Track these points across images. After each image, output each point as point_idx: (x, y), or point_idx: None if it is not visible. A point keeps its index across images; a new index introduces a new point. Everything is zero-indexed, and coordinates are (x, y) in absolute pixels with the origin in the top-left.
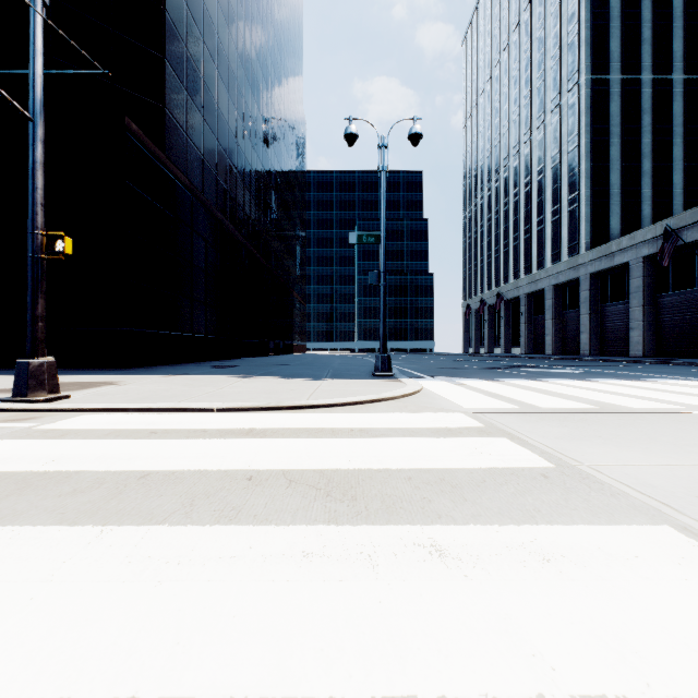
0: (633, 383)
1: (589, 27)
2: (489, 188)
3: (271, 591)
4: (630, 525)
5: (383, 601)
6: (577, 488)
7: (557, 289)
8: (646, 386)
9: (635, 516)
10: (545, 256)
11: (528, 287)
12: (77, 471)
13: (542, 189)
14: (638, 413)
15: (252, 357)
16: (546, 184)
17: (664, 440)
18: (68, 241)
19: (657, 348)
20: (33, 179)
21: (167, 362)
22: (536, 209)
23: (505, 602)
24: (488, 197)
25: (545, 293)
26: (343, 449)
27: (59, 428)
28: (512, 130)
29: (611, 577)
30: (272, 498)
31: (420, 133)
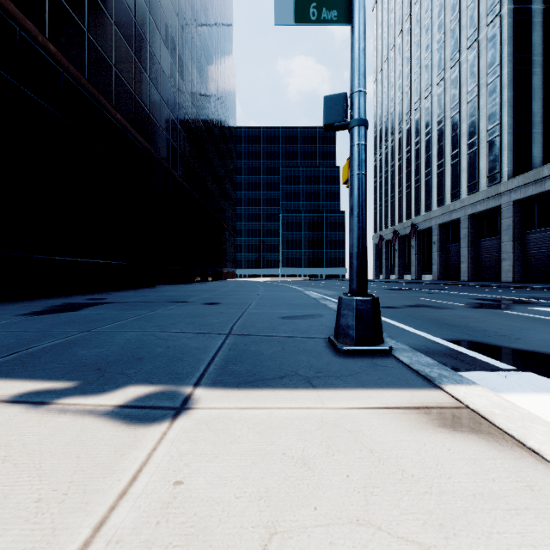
0: None
1: None
2: (399, 131)
3: None
4: None
5: None
6: None
7: (473, 218)
8: None
9: None
10: (461, 188)
11: (441, 218)
12: None
13: (457, 124)
14: None
15: (173, 284)
16: (462, 119)
17: None
18: None
19: None
20: None
21: None
22: (449, 144)
23: None
24: (398, 140)
25: (461, 223)
26: None
27: None
28: (423, 74)
29: None
30: None
31: None
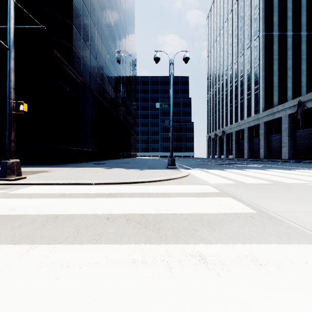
0: (286, 171)
1: (264, 11)
2: (218, 83)
3: (115, 284)
4: (299, 244)
5: (175, 290)
6: (269, 223)
7: (249, 129)
8: (292, 173)
9: (300, 239)
10: (244, 114)
11: (236, 128)
12: (24, 214)
13: (242, 84)
14: (291, 185)
15: (112, 159)
16: (244, 82)
17: (306, 198)
18: (25, 105)
19: (294, 155)
20: (9, 76)
21: (73, 162)
22: (240, 93)
23: (241, 291)
24: (218, 88)
25: (244, 131)
26: (153, 203)
27: (19, 192)
28: (229, 57)
29: (295, 275)
30: (118, 229)
31: (188, 57)
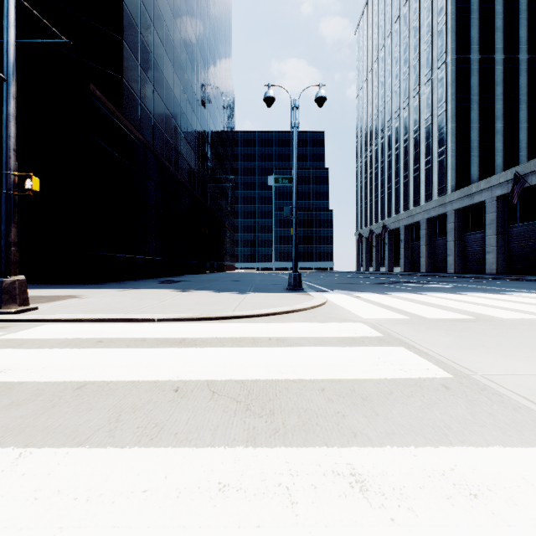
0: (495, 296)
1: (454, 18)
2: (376, 143)
3: None
4: None
5: None
6: (479, 400)
7: (429, 222)
8: (507, 299)
9: None
10: (420, 196)
11: (406, 220)
12: (21, 382)
13: (417, 144)
14: (509, 323)
15: (192, 274)
16: (421, 140)
17: None
18: (35, 180)
19: (507, 267)
20: (6, 129)
21: (124, 279)
22: (412, 160)
23: None
24: (375, 151)
25: (420, 225)
26: (262, 359)
27: (20, 337)
28: (394, 98)
29: None
30: (194, 413)
31: (324, 97)
